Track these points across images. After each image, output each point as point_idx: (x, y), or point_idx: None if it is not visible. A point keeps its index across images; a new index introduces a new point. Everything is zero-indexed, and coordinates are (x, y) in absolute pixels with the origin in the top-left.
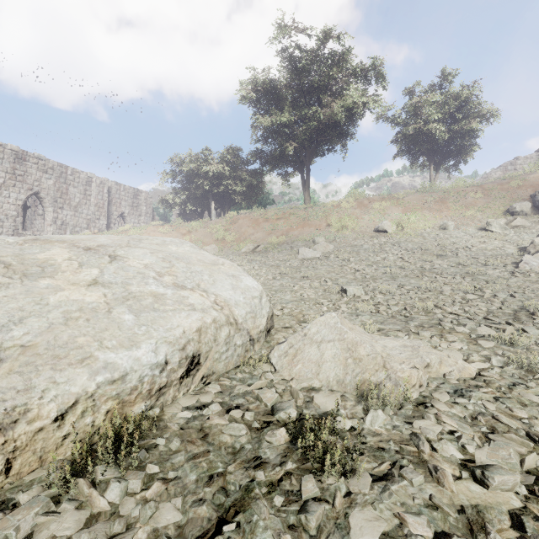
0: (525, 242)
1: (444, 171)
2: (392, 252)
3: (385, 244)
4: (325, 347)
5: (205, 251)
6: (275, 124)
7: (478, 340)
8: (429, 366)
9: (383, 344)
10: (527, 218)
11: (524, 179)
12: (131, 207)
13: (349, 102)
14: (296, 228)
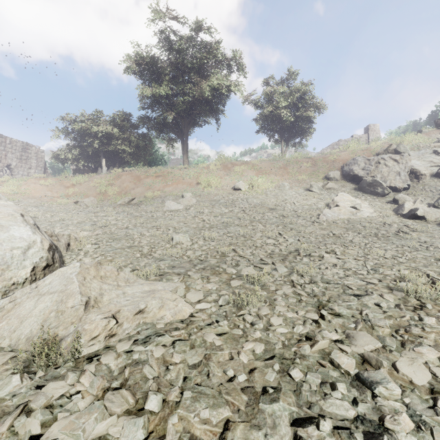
0: (332, 199)
1: (292, 146)
2: (239, 206)
3: (237, 199)
4: (43, 300)
5: (7, 201)
6: (157, 95)
7: (232, 280)
8: (145, 312)
9: (126, 290)
10: (337, 183)
11: (338, 155)
12: (19, 160)
13: (216, 83)
14: (171, 185)
